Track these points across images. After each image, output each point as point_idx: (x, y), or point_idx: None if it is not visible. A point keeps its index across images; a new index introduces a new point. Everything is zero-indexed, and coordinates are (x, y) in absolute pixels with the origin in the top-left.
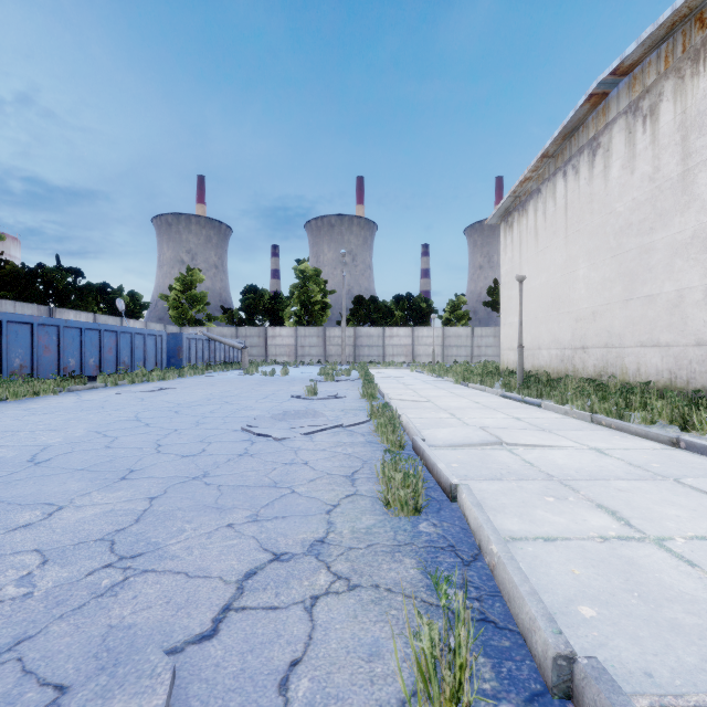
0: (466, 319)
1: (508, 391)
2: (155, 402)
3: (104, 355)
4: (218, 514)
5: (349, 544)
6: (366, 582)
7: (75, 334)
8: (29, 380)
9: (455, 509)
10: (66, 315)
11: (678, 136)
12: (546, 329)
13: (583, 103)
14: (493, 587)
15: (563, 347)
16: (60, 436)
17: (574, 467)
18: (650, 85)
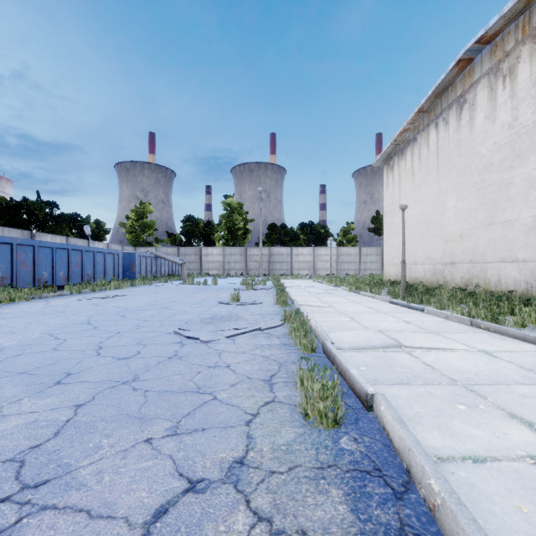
0: (355, 242)
1: (394, 298)
2: (107, 307)
3: (71, 269)
4: (138, 425)
5: (270, 466)
6: (290, 527)
7: (48, 252)
8: (6, 289)
9: (373, 420)
10: (44, 238)
11: (534, 90)
12: (421, 249)
13: (453, 67)
14: (437, 534)
15: (435, 262)
16: (16, 339)
17: (472, 371)
18: (509, 50)
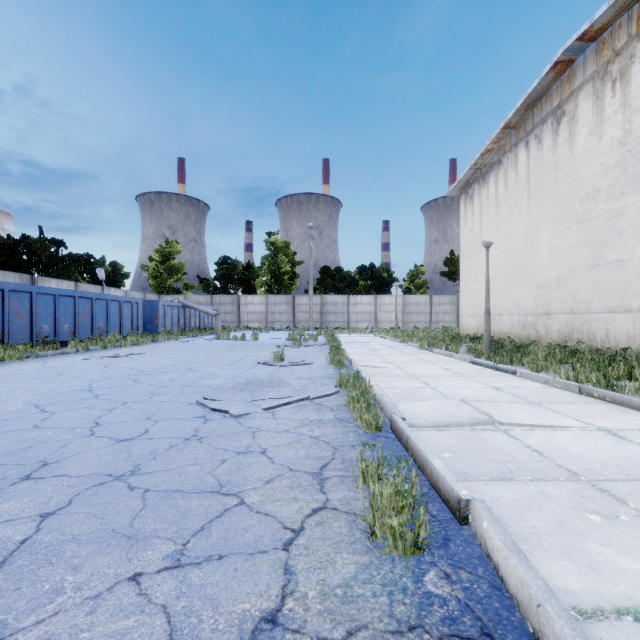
0: (425, 288)
1: (476, 357)
2: (117, 369)
3: (79, 321)
4: (125, 550)
5: (317, 628)
6: None
7: (49, 300)
8: None
9: (470, 540)
10: (48, 283)
11: None
12: (507, 296)
13: (548, 71)
14: None
15: (526, 313)
16: None
17: (597, 459)
18: (620, 48)
